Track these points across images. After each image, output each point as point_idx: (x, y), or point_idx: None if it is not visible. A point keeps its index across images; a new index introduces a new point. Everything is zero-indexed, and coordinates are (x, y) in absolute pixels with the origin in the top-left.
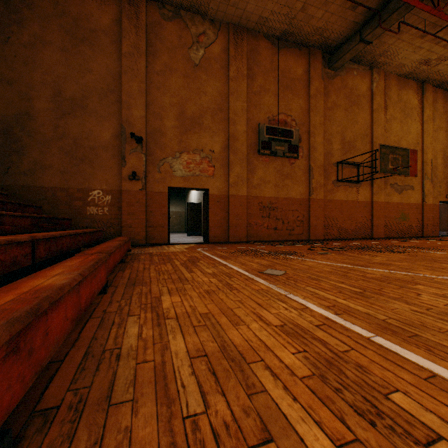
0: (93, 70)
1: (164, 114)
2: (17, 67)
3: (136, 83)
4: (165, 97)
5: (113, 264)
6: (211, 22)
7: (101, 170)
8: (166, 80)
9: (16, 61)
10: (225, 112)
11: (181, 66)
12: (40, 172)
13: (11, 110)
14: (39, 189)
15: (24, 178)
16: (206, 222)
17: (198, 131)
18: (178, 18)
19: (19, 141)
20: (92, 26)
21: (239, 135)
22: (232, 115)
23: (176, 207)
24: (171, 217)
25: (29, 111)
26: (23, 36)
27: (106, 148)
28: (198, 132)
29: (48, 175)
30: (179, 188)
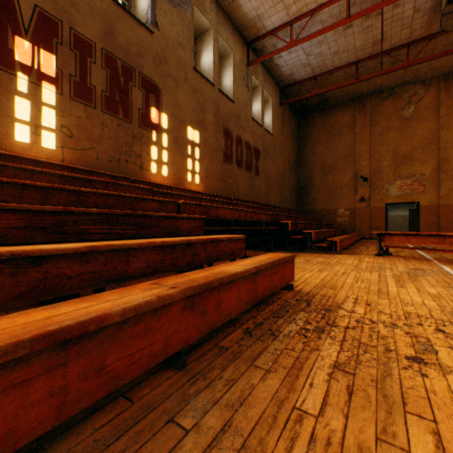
0: (339, 148)
1: (382, 159)
2: (307, 158)
3: (363, 147)
4: (382, 148)
5: (354, 240)
6: (420, 83)
7: (343, 198)
8: (383, 137)
9: (306, 156)
10: (435, 143)
11: (394, 124)
12: (316, 203)
13: (305, 178)
14: (315, 210)
15: (309, 206)
16: (416, 225)
17: (409, 163)
18: (392, 95)
19: (308, 190)
20: (338, 125)
21: (450, 157)
22: (441, 144)
23: (403, 211)
24: (397, 220)
25: (311, 176)
26: (309, 144)
27: (346, 186)
28: (409, 164)
29: (319, 204)
30: (393, 203)
